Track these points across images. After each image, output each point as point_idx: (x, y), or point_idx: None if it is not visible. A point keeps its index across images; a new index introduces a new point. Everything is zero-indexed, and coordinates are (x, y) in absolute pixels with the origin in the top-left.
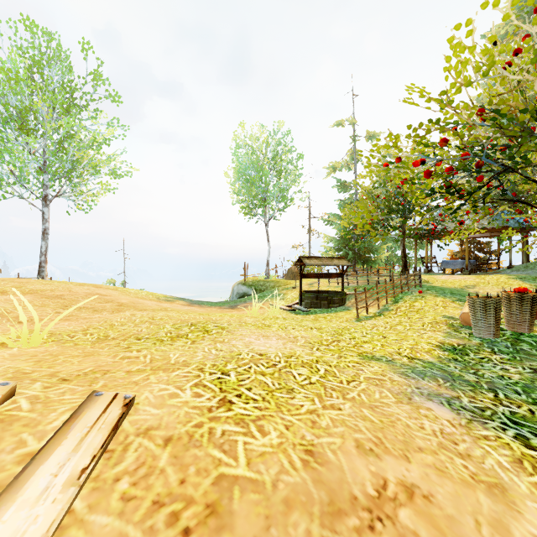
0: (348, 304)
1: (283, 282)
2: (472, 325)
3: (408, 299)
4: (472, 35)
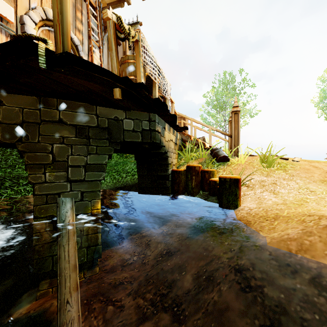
0: None
1: None
2: None
3: None
4: None
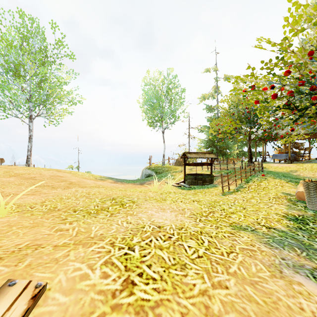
0: (215, 183)
1: (173, 167)
2: (307, 201)
3: (255, 180)
4: None
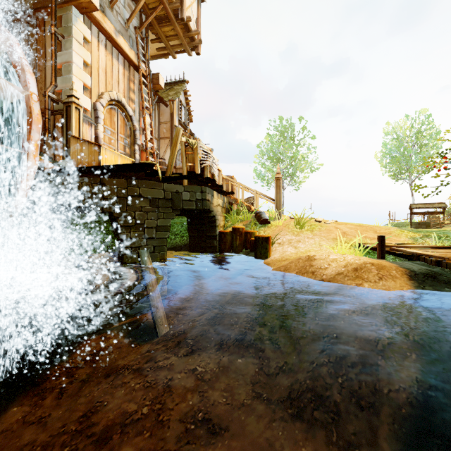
0: (442, 228)
1: None
2: None
3: None
4: None
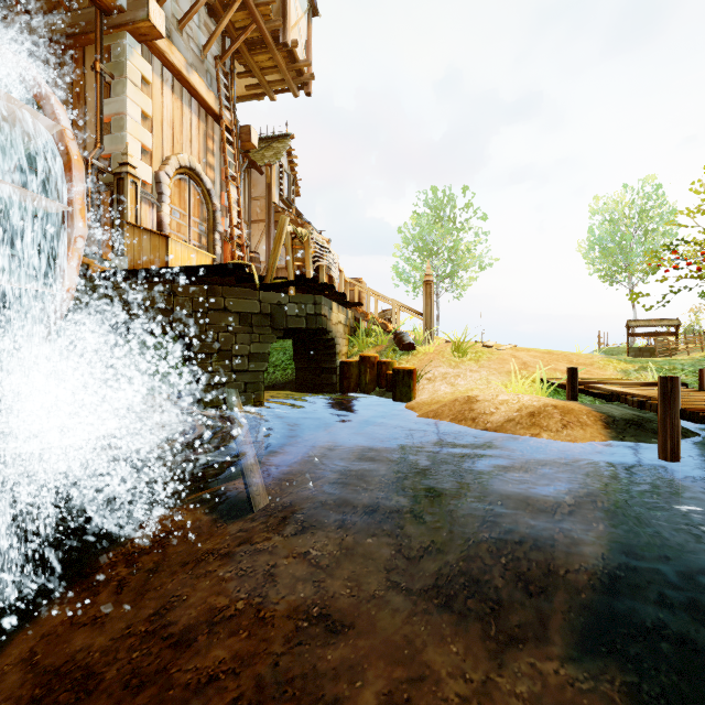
0: (673, 356)
1: None
2: None
3: None
4: (703, 186)
